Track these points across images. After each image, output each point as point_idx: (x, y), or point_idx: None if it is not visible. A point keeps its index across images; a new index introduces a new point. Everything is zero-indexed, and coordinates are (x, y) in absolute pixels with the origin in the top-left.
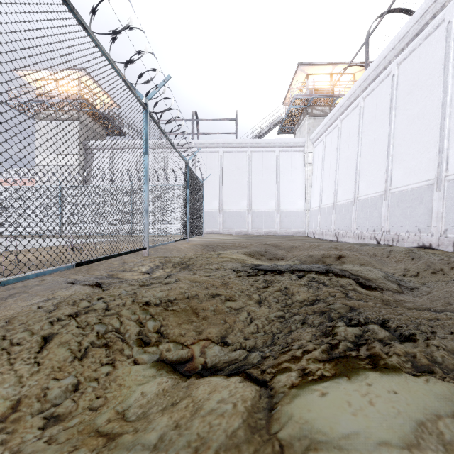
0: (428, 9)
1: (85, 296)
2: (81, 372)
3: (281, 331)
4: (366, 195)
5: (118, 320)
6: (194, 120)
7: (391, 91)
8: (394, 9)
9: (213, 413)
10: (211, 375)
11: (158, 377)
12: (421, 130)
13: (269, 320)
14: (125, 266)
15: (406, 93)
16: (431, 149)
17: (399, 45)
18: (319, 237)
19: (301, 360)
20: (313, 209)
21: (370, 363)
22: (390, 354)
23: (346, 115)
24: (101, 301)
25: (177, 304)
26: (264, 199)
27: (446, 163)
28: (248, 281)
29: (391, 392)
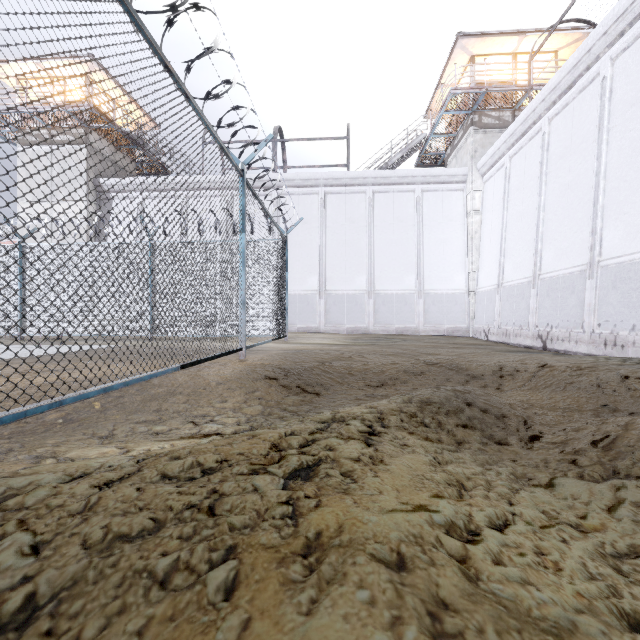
0: None
1: None
2: None
3: None
4: (625, 255)
5: None
6: (276, 140)
7: None
8: None
9: None
10: None
11: None
12: None
13: None
14: None
15: None
16: None
17: None
18: (499, 339)
19: None
20: (485, 290)
21: None
22: None
23: (562, 106)
24: None
25: None
26: (397, 273)
27: None
28: None
29: None
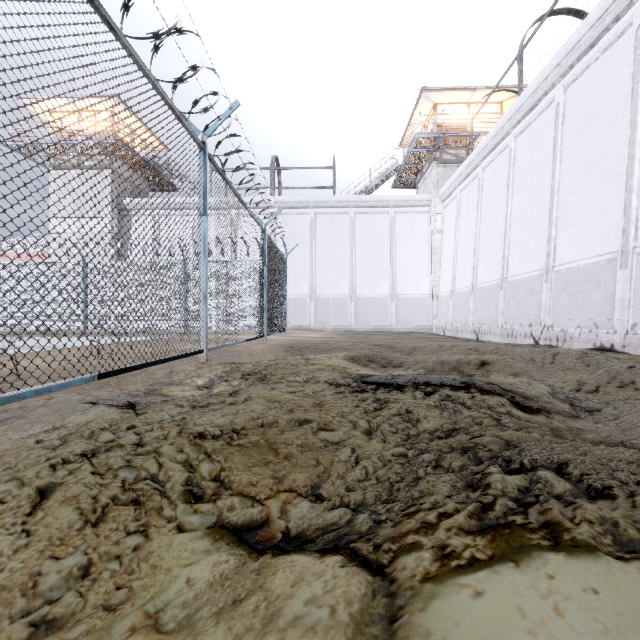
0: (608, 8)
1: (109, 423)
2: (94, 546)
3: (402, 478)
4: (519, 275)
5: (156, 462)
6: (273, 168)
7: (555, 127)
8: (558, 10)
9: (297, 624)
10: (296, 551)
11: (214, 552)
12: (599, 182)
13: (383, 461)
14: (174, 377)
15: (577, 129)
16: (613, 208)
17: (567, 61)
18: (451, 334)
19: (436, 529)
20: (443, 295)
21: (547, 537)
22: (577, 521)
23: (490, 161)
24: (132, 431)
25: (246, 436)
26: (374, 281)
27: (635, 229)
28: (352, 401)
29: (588, 591)
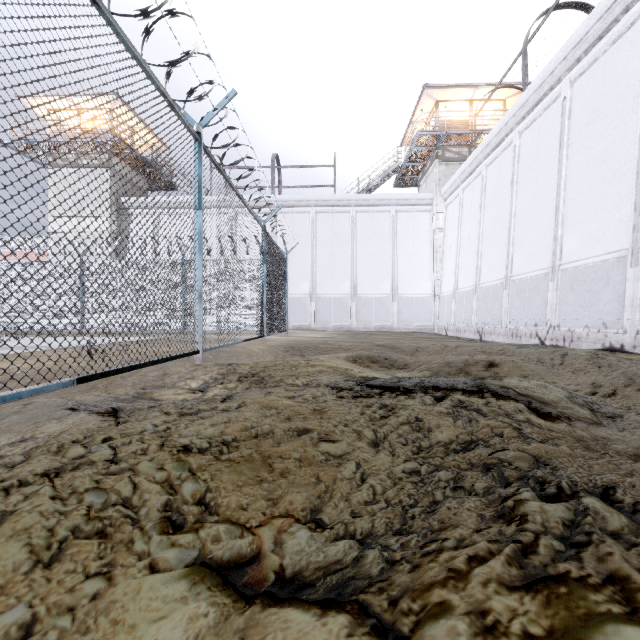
0: None
1: (83, 434)
2: (42, 596)
3: (416, 501)
4: (523, 273)
5: (131, 483)
6: (274, 167)
7: (562, 122)
8: (564, 3)
9: None
10: (291, 603)
11: (192, 601)
12: (607, 178)
13: (393, 479)
14: (166, 379)
15: (584, 123)
16: (623, 205)
17: (574, 54)
18: (454, 334)
19: (468, 581)
20: (446, 294)
21: (617, 598)
22: None
23: (494, 158)
24: (107, 445)
25: (238, 449)
26: (375, 280)
27: None
28: (356, 407)
29: None
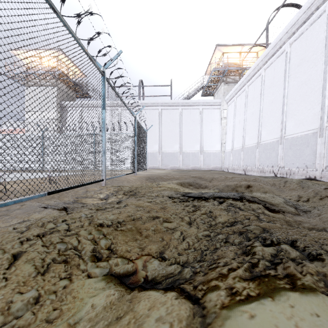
0: (313, 3)
1: (52, 218)
2: (42, 286)
3: (208, 248)
4: (266, 140)
5: (77, 240)
6: (140, 86)
7: (285, 64)
8: (287, 4)
9: None
10: (151, 289)
11: (107, 289)
12: (308, 93)
13: (198, 239)
14: (88, 193)
15: (297, 65)
16: (315, 106)
17: (291, 30)
18: (232, 171)
19: (227, 277)
20: (227, 151)
21: (288, 282)
22: (304, 273)
23: (251, 82)
24: (64, 223)
25: (125, 225)
26: (192, 144)
27: (327, 117)
28: (181, 206)
29: (313, 315)
